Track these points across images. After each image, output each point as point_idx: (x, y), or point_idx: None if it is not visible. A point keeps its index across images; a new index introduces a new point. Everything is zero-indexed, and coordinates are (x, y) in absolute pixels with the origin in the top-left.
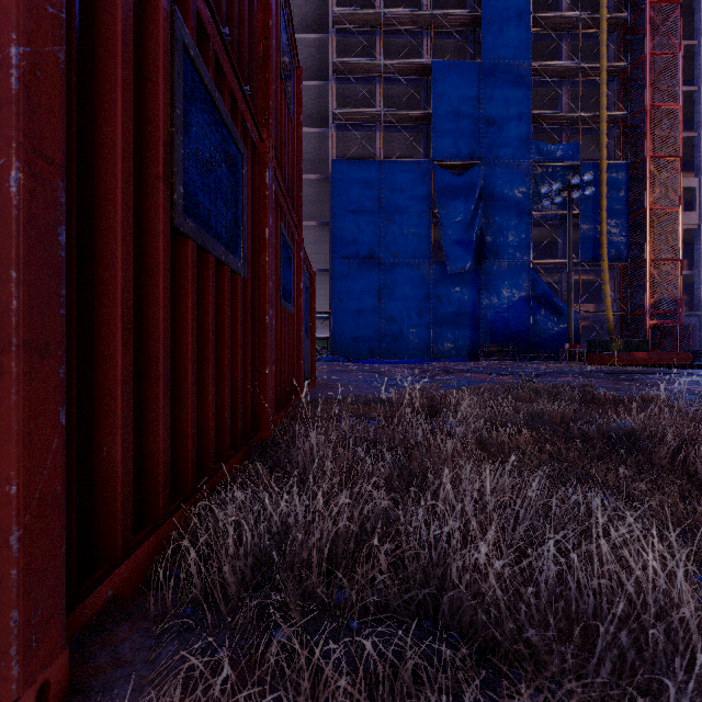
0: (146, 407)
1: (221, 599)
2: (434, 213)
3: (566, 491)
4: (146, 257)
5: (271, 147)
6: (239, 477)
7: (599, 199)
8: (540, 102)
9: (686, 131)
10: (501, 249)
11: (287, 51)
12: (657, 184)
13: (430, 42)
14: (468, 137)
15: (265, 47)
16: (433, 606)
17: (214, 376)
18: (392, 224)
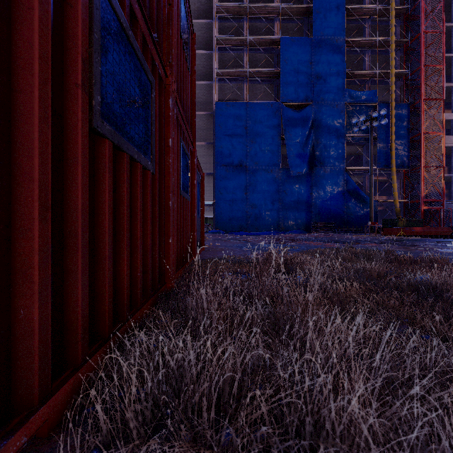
0: (66, 272)
1: (122, 445)
2: (282, 136)
3: (404, 338)
4: (66, 149)
5: (173, 82)
6: (144, 327)
7: (390, 127)
8: (351, 64)
9: (446, 82)
10: (326, 160)
11: (185, 19)
12: (428, 117)
13: (279, 25)
14: (304, 87)
15: (169, 11)
16: (308, 448)
17: (128, 245)
18: (254, 143)
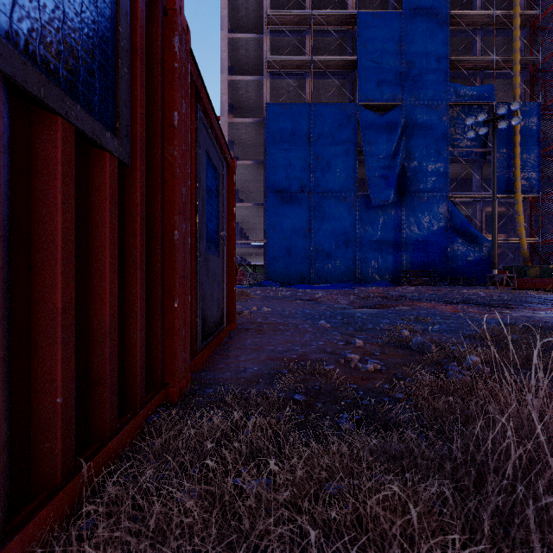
0: None
1: None
2: (359, 151)
3: None
4: None
5: None
6: None
7: (512, 136)
8: (454, 52)
9: None
10: (421, 183)
11: None
12: None
13: None
14: (391, 81)
15: None
16: None
17: None
18: (320, 161)
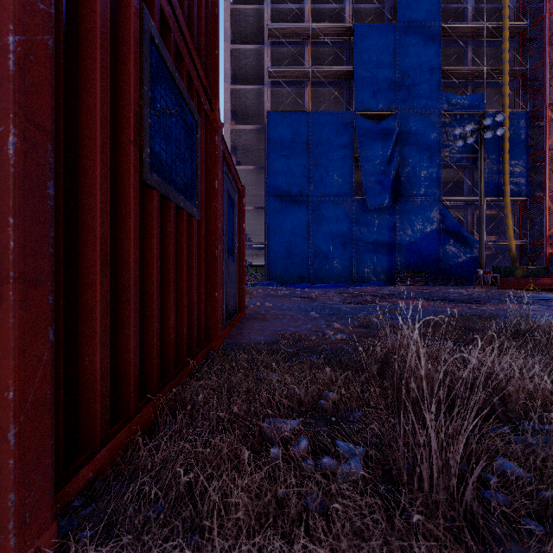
0: None
1: None
2: (356, 157)
3: None
4: None
5: None
6: None
7: (502, 142)
8: (447, 61)
9: None
10: (415, 187)
11: None
12: (552, 130)
13: (352, 10)
14: (386, 90)
15: None
16: None
17: None
18: (319, 166)
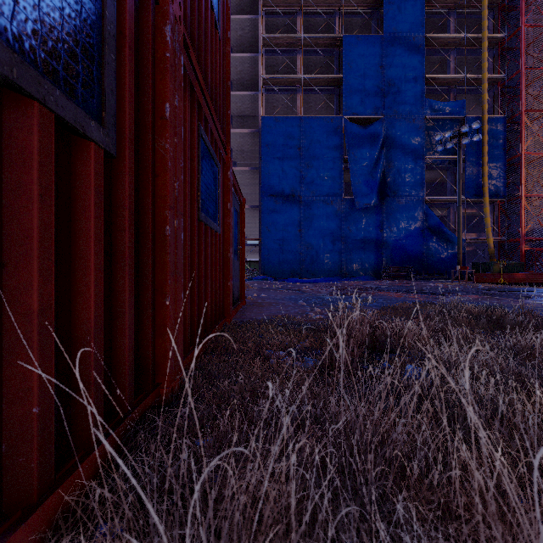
0: None
1: None
2: (345, 159)
3: None
4: None
5: (176, 1)
6: None
7: (481, 146)
8: (431, 68)
9: None
10: (400, 188)
11: None
12: (529, 134)
13: (341, 20)
14: (373, 97)
15: None
16: None
17: None
18: (310, 168)
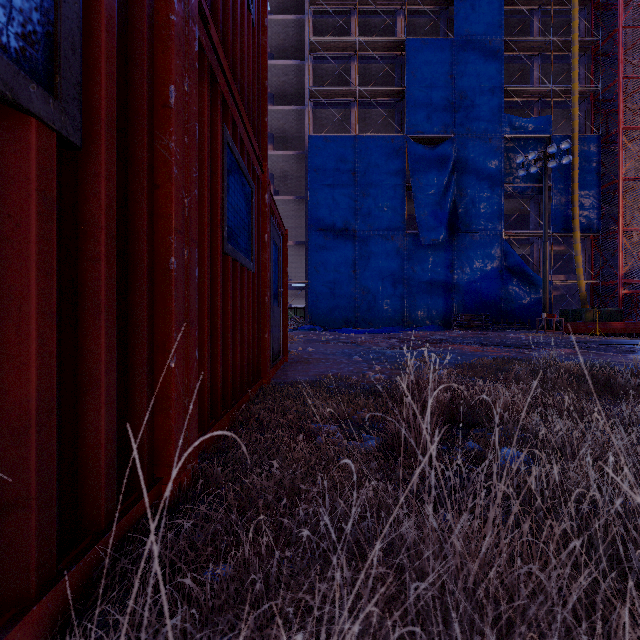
0: None
1: None
2: (408, 186)
3: None
4: None
5: None
6: None
7: (571, 171)
8: (510, 78)
9: None
10: (474, 221)
11: None
12: (628, 157)
13: (403, 21)
14: (441, 112)
15: None
16: None
17: None
18: (366, 197)
